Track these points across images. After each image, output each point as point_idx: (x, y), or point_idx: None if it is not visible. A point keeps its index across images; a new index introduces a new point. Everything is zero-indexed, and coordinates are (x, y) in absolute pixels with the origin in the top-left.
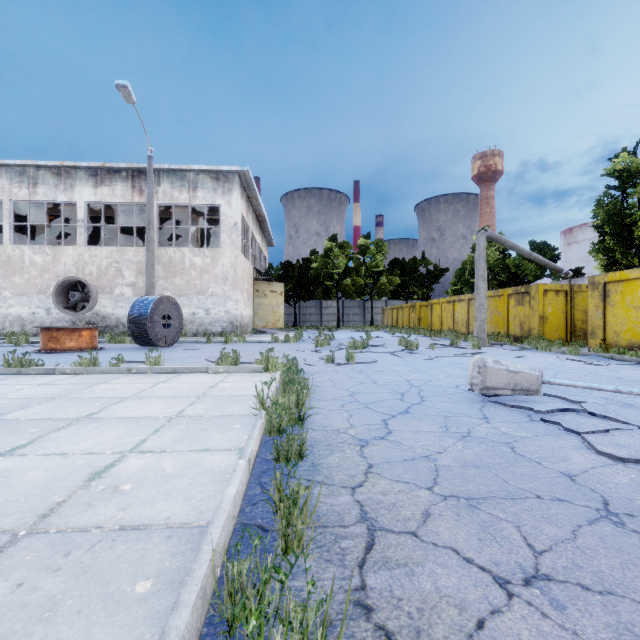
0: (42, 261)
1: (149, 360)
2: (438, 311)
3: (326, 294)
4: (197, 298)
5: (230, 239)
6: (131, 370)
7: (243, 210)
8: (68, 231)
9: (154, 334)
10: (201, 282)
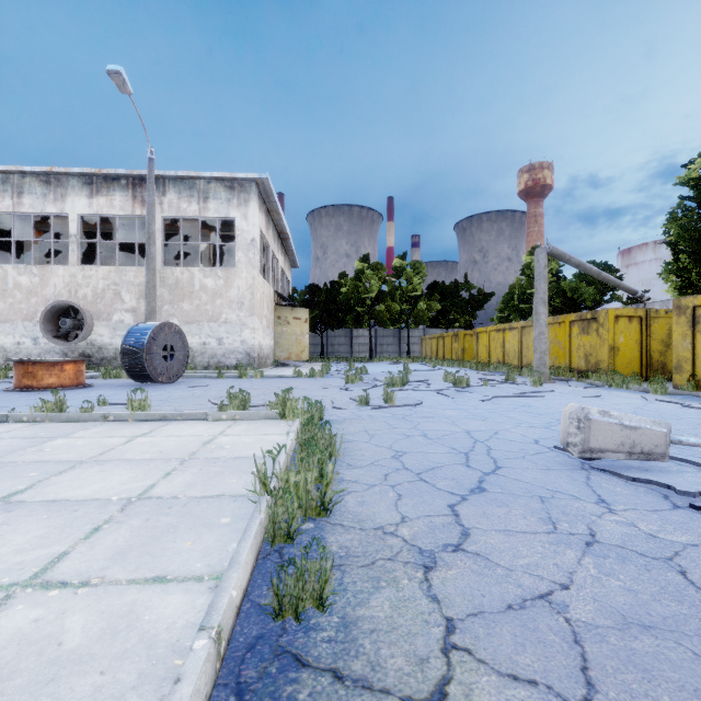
0: (28, 283)
1: (132, 404)
2: (485, 341)
3: (357, 321)
4: (208, 326)
5: (246, 257)
6: (107, 417)
7: (262, 225)
8: (65, 250)
9: (152, 368)
10: (213, 307)
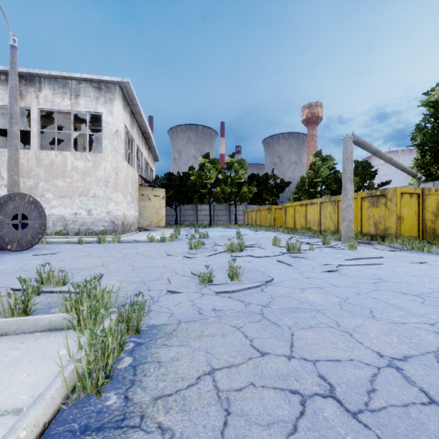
0: None
1: None
2: (291, 212)
3: (201, 199)
4: (79, 199)
5: (112, 145)
6: None
7: (126, 121)
8: None
9: None
10: (83, 184)
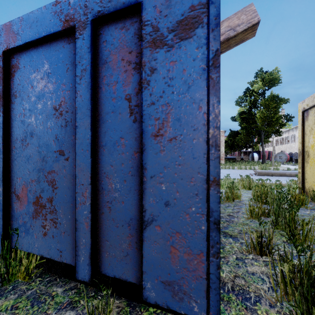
0: None
1: None
2: None
3: None
4: None
5: None
6: None
7: None
8: None
9: None
10: None
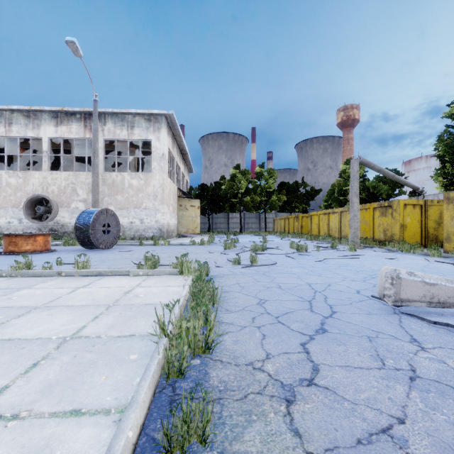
0: (15, 182)
1: (77, 264)
2: (316, 221)
3: (232, 208)
4: (134, 211)
5: (159, 166)
6: (61, 273)
7: (169, 144)
8: (41, 161)
9: (96, 239)
10: (137, 198)
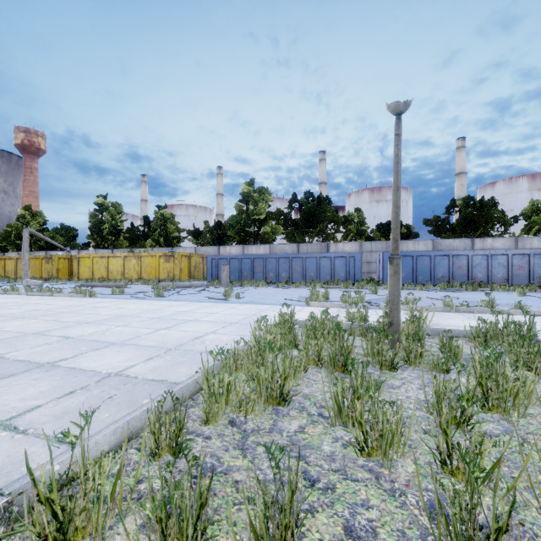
0: None
1: None
2: None
3: None
4: None
5: None
6: None
7: None
8: None
9: None
10: None
